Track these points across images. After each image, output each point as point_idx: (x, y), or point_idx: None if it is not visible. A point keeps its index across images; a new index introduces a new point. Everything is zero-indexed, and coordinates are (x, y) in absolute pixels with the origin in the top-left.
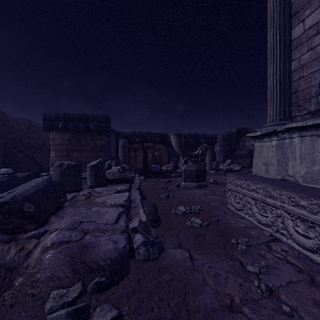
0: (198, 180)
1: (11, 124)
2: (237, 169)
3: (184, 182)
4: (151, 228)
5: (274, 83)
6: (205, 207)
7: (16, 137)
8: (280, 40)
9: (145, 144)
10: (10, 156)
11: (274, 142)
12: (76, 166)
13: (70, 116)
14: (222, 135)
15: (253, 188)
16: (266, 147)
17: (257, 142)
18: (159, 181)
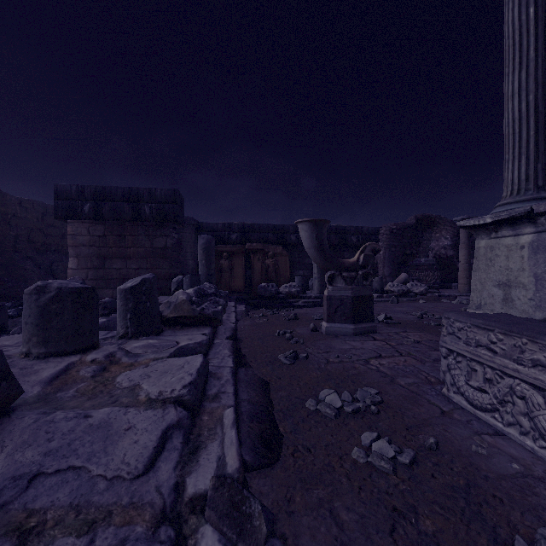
0: (357, 318)
1: (11, 210)
2: (419, 292)
3: (328, 323)
4: (252, 504)
5: (522, 110)
6: (387, 394)
7: (20, 233)
8: (536, 17)
9: (248, 245)
10: (9, 266)
11: (526, 237)
12: (79, 293)
13: (106, 192)
14: (389, 228)
15: (537, 359)
16: (504, 248)
17: (481, 238)
18: (275, 317)
